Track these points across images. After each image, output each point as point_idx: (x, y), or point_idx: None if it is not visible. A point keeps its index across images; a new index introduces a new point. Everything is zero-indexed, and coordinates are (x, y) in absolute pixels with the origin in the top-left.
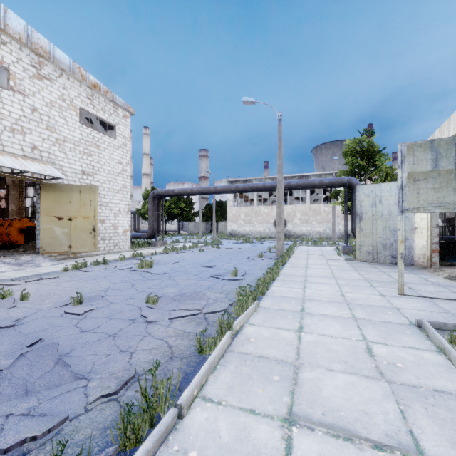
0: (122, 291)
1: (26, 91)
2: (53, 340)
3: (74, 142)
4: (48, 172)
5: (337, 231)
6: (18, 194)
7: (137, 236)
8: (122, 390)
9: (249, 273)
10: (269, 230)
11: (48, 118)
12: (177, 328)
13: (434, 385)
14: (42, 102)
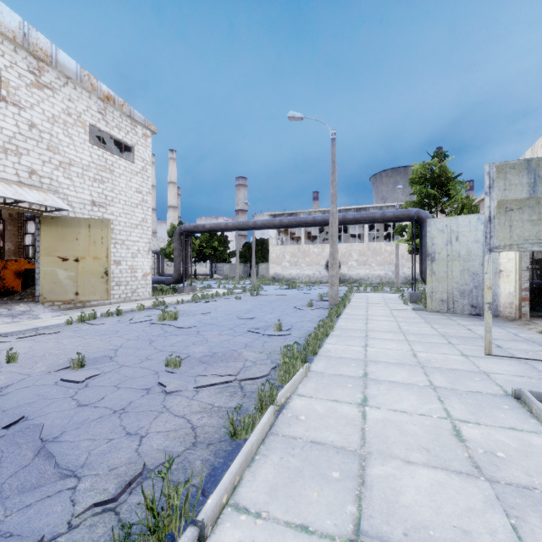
0: (137, 350)
1: (22, 103)
2: (39, 418)
3: (82, 165)
4: (49, 202)
5: (401, 275)
6: (16, 230)
7: (160, 280)
8: (123, 495)
9: (296, 326)
10: (320, 273)
11: (50, 136)
12: (203, 401)
13: None
14: (42, 116)
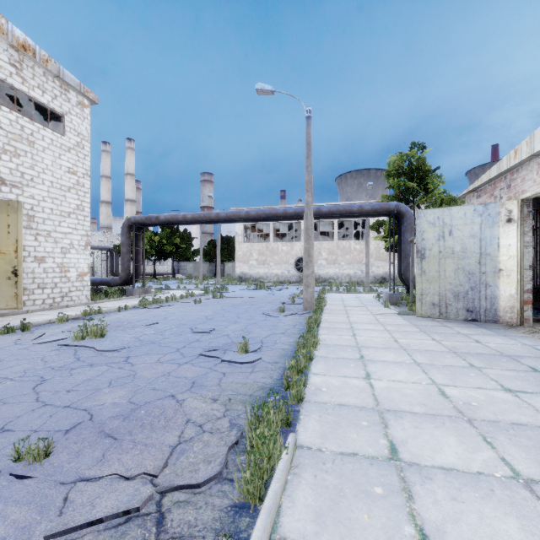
0: None
1: None
2: None
3: None
4: None
5: (370, 274)
6: None
7: (104, 281)
8: None
9: (267, 343)
10: (289, 273)
11: None
12: None
13: None
14: None
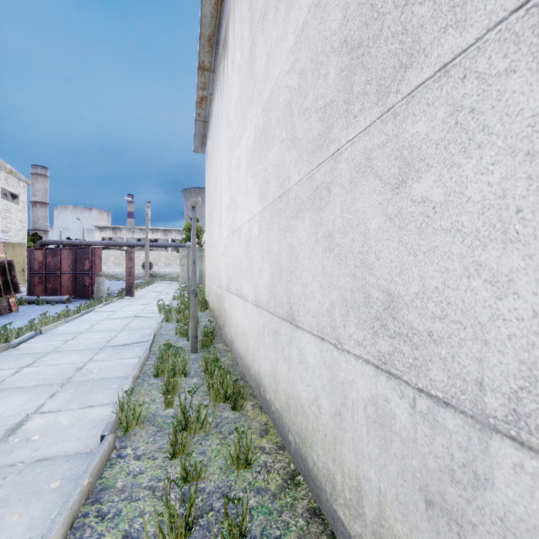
0: None
1: None
2: None
3: None
4: None
5: None
6: None
7: None
8: None
9: None
10: (138, 271)
11: None
12: None
13: (170, 291)
14: None
